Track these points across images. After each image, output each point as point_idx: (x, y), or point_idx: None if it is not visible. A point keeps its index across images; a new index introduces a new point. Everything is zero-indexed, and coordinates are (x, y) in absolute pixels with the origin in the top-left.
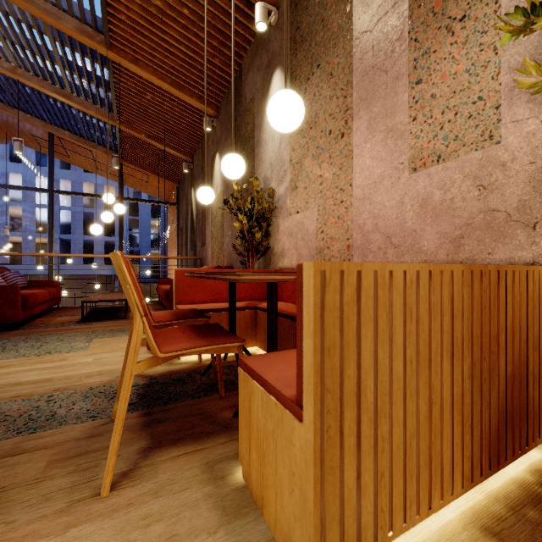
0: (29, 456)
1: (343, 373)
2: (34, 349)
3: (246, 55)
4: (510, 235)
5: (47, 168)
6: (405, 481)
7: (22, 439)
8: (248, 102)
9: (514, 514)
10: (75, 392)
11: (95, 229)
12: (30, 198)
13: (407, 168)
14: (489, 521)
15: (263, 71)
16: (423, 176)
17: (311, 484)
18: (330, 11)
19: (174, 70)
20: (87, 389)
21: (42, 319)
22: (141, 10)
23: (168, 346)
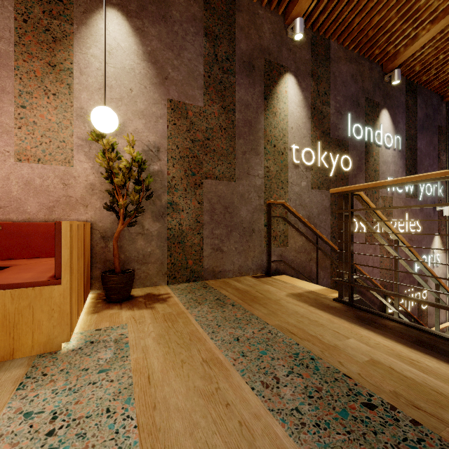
0: None
1: (72, 262)
2: None
3: None
4: (78, 208)
5: None
6: (77, 303)
7: None
8: None
9: (96, 307)
10: None
11: None
12: None
13: (14, 157)
14: (92, 311)
15: None
16: (27, 166)
17: (68, 303)
18: None
19: None
20: None
21: None
22: None
23: None
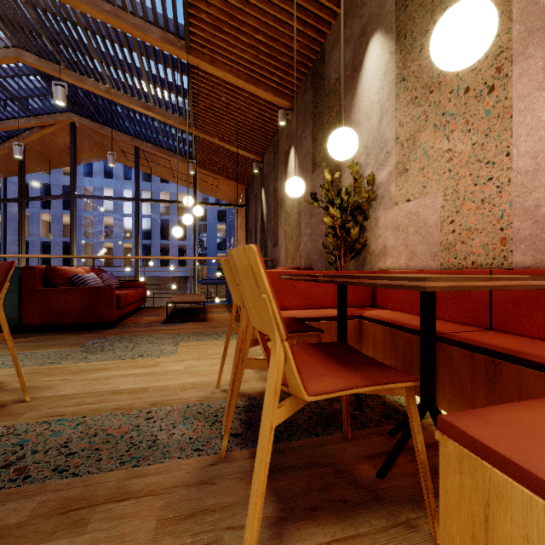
0: (135, 504)
1: None
2: (128, 350)
3: (330, 31)
4: None
5: (132, 182)
6: None
7: (126, 473)
8: (333, 84)
9: None
10: (173, 409)
11: (176, 231)
12: (119, 209)
13: None
14: None
15: (355, 42)
16: None
17: None
18: None
19: (250, 65)
20: (184, 406)
21: (132, 318)
22: (220, 4)
23: (310, 382)
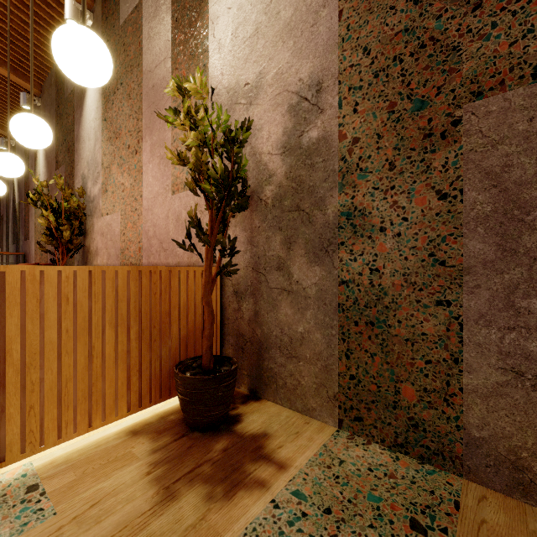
0: None
1: None
2: None
3: None
4: None
5: None
6: (62, 410)
7: None
8: (69, 93)
9: (160, 420)
10: None
11: None
12: None
13: (170, 190)
14: (139, 427)
15: None
16: (177, 198)
17: None
18: (129, 39)
19: None
20: None
21: None
22: None
23: None
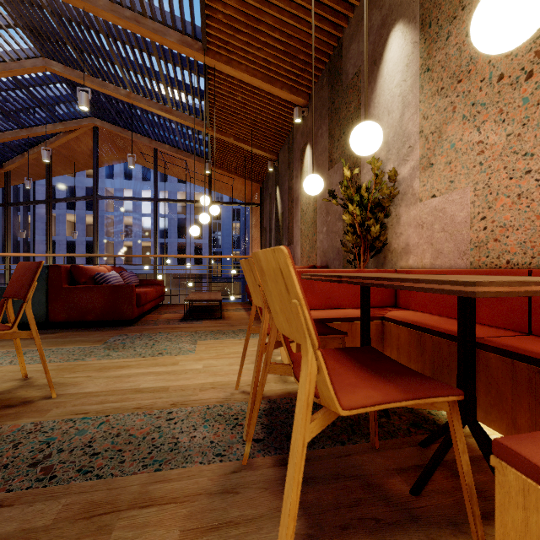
0: (158, 512)
1: None
2: (148, 348)
3: (348, 25)
4: None
5: (151, 183)
6: None
7: (148, 478)
8: (351, 78)
9: None
10: (193, 411)
11: (194, 230)
12: (139, 209)
13: None
14: None
15: (374, 34)
16: None
17: None
18: None
19: (265, 63)
20: (204, 407)
21: (151, 316)
22: (237, 4)
23: (342, 394)
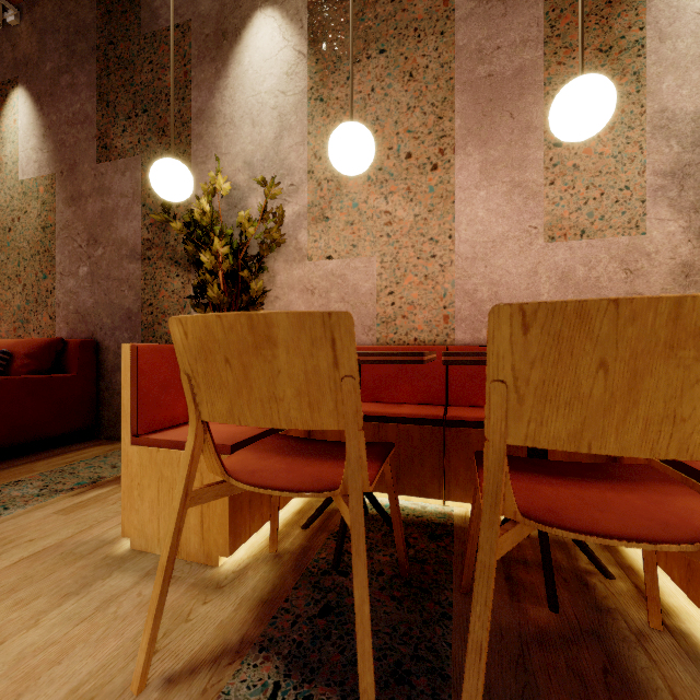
0: None
1: None
2: None
3: None
4: None
5: None
6: None
7: None
8: (166, 27)
9: None
10: None
11: None
12: None
13: (543, 235)
14: None
15: None
16: (563, 248)
17: None
18: None
19: None
20: None
21: None
22: None
23: None
